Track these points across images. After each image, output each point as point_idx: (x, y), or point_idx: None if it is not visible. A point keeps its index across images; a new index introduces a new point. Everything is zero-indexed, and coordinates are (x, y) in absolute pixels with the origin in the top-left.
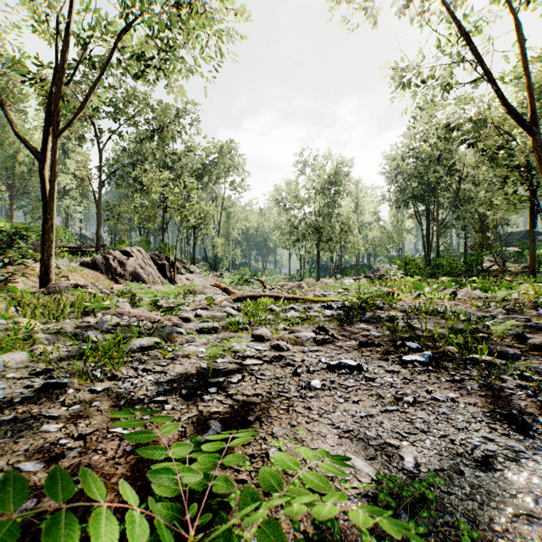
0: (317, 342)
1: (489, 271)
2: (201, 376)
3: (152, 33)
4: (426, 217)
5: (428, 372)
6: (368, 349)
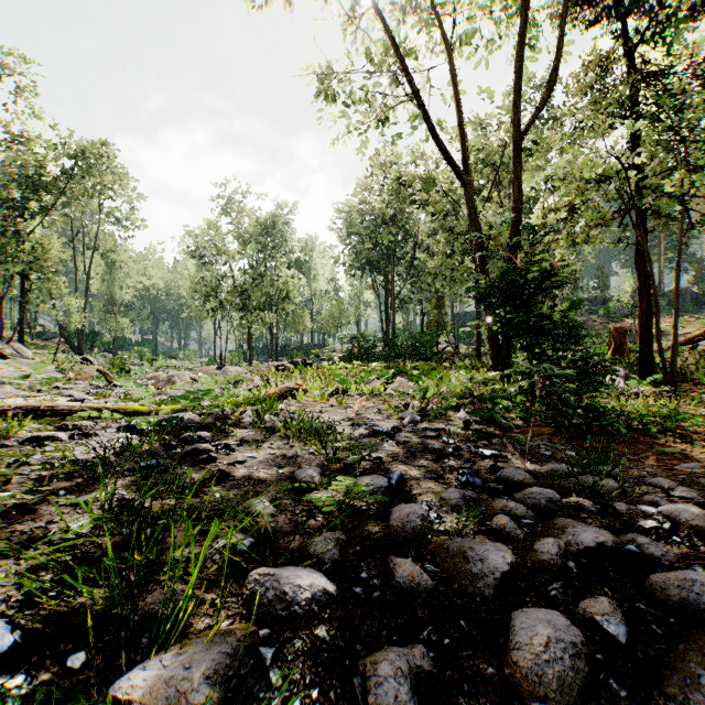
0: None
1: (442, 353)
2: None
3: None
4: (385, 288)
5: None
6: None
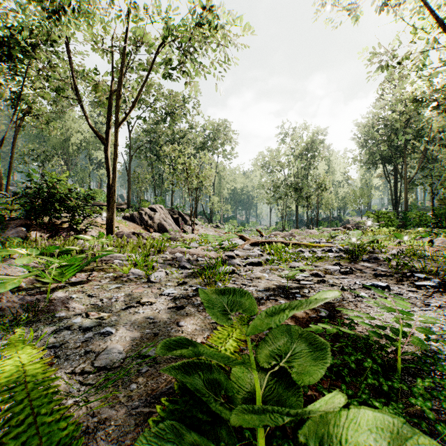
0: (341, 273)
1: None
2: (281, 289)
3: (180, 46)
4: (394, 175)
5: (438, 292)
6: (384, 278)
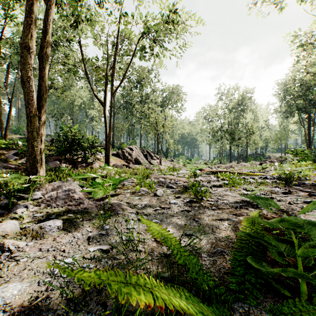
0: (282, 193)
1: None
2: (246, 202)
3: (153, 38)
4: (307, 122)
5: None
6: None
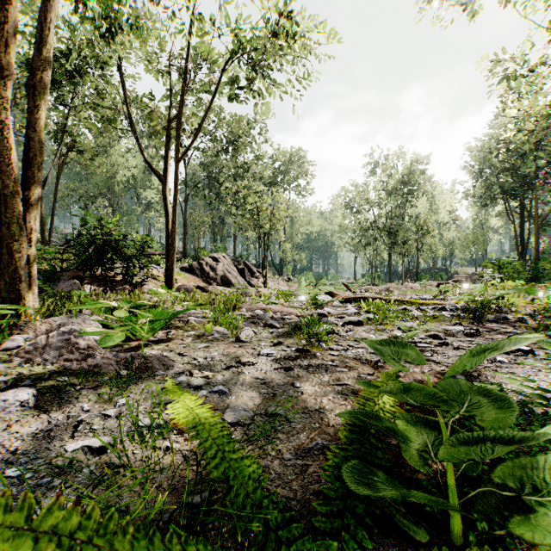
0: (465, 335)
1: None
2: None
3: (251, 62)
4: (519, 214)
5: None
6: None
